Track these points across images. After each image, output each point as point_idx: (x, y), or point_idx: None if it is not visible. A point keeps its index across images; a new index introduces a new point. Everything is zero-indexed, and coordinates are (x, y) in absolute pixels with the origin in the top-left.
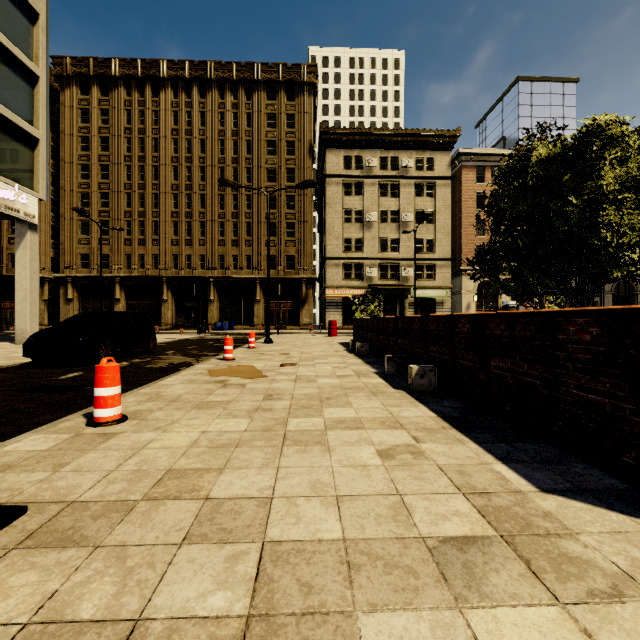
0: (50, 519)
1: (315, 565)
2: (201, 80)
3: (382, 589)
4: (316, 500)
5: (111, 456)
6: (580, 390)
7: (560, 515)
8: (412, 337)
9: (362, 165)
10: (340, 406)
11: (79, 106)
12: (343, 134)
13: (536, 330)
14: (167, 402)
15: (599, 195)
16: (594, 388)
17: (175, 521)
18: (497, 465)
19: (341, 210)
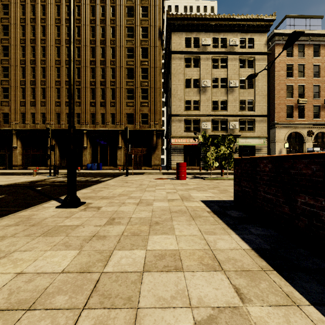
0: None
1: None
2: None
3: None
4: None
5: None
6: None
7: None
8: None
9: (199, 44)
10: None
11: None
12: (184, 19)
13: None
14: None
15: None
16: None
17: None
18: None
19: (183, 78)
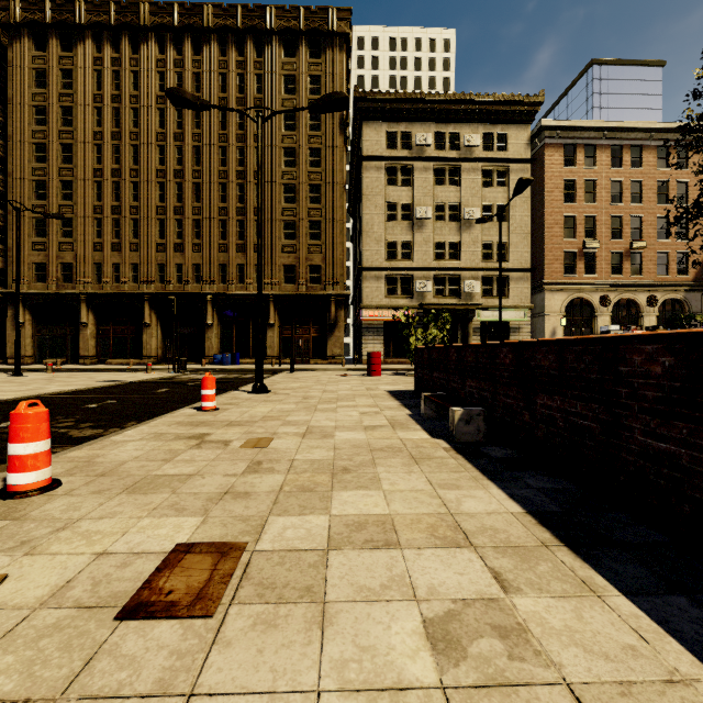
0: None
1: None
2: (195, 30)
3: None
4: None
5: None
6: None
7: None
8: None
9: (411, 144)
10: None
11: (33, 65)
12: (385, 101)
13: None
14: None
15: None
16: None
17: None
18: None
19: (383, 204)
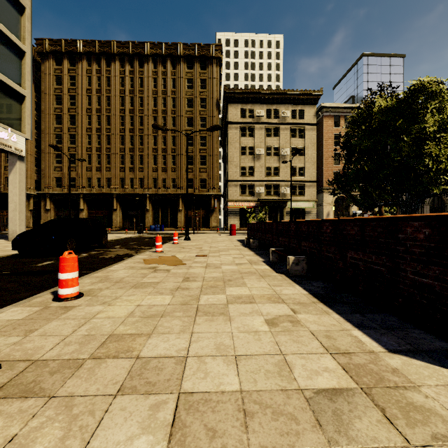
0: (18, 374)
1: (218, 413)
2: (140, 55)
3: (271, 433)
4: (220, 359)
5: (69, 324)
6: (415, 275)
7: (405, 371)
8: (289, 236)
9: (253, 115)
10: (238, 286)
11: (54, 73)
12: (240, 93)
13: (382, 231)
14: (113, 283)
15: (423, 134)
16: (426, 274)
17: (112, 376)
18: (354, 331)
19: (239, 146)
